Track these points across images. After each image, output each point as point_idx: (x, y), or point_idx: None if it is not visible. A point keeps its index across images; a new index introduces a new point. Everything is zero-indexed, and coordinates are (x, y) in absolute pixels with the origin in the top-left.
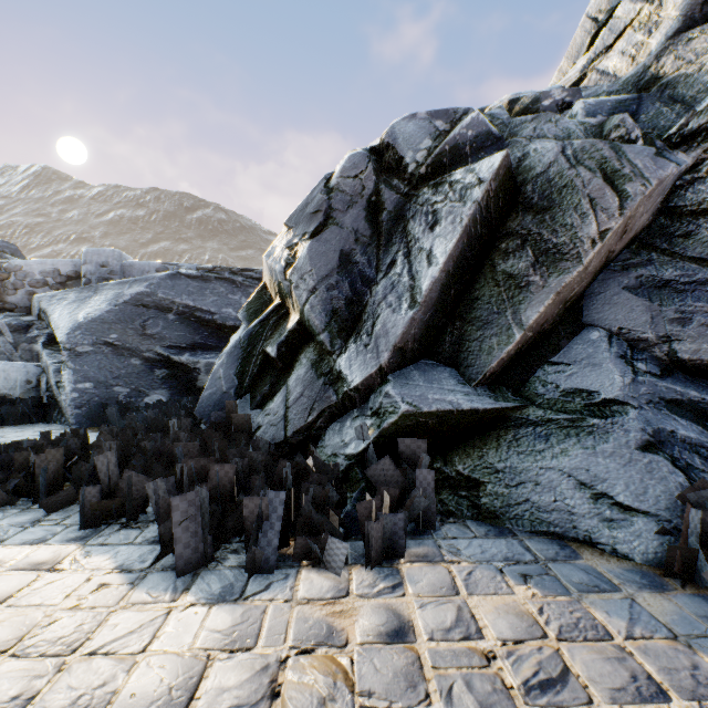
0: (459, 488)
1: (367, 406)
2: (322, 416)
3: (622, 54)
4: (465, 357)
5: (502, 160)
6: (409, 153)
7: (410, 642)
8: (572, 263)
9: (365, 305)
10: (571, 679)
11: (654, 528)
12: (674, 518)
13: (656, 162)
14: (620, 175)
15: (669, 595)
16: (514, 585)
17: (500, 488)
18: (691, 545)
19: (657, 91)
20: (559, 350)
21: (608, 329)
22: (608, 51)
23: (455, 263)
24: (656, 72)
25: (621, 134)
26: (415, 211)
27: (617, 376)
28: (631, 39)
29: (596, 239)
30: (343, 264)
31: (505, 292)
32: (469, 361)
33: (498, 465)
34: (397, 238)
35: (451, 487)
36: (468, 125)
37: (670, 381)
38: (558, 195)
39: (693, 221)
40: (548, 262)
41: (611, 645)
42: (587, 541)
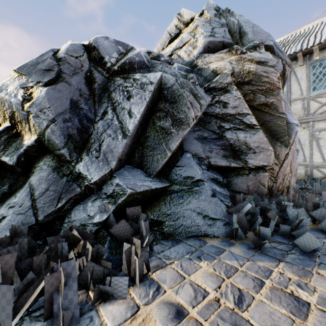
0: (153, 226)
1: (102, 192)
2: (69, 202)
3: (185, 52)
4: (146, 164)
5: (160, 76)
6: (107, 56)
7: (187, 314)
8: (186, 126)
9: (91, 134)
10: (243, 292)
11: (222, 224)
12: (226, 219)
13: (206, 95)
14: (198, 96)
15: (236, 246)
16: (199, 263)
17: (171, 222)
18: (235, 227)
19: (197, 70)
20: (178, 161)
21: (192, 153)
22: (181, 49)
23: (142, 118)
24: (196, 63)
25: (193, 81)
26: (115, 88)
27: (199, 171)
28: (188, 48)
29: (194, 118)
30: (73, 108)
31: (161, 135)
32: (148, 165)
33: (168, 212)
34: (105, 99)
35: (149, 227)
36: (136, 54)
37: (210, 172)
38: (178, 98)
39: (210, 118)
40: (177, 124)
41: (240, 271)
42: (205, 235)
